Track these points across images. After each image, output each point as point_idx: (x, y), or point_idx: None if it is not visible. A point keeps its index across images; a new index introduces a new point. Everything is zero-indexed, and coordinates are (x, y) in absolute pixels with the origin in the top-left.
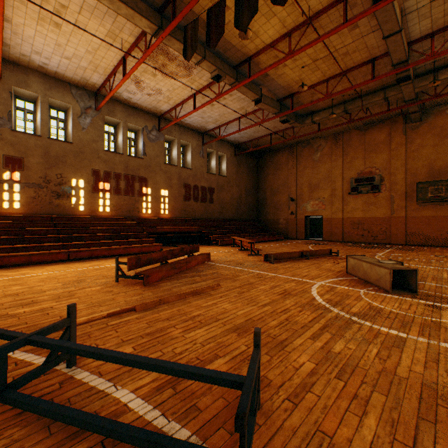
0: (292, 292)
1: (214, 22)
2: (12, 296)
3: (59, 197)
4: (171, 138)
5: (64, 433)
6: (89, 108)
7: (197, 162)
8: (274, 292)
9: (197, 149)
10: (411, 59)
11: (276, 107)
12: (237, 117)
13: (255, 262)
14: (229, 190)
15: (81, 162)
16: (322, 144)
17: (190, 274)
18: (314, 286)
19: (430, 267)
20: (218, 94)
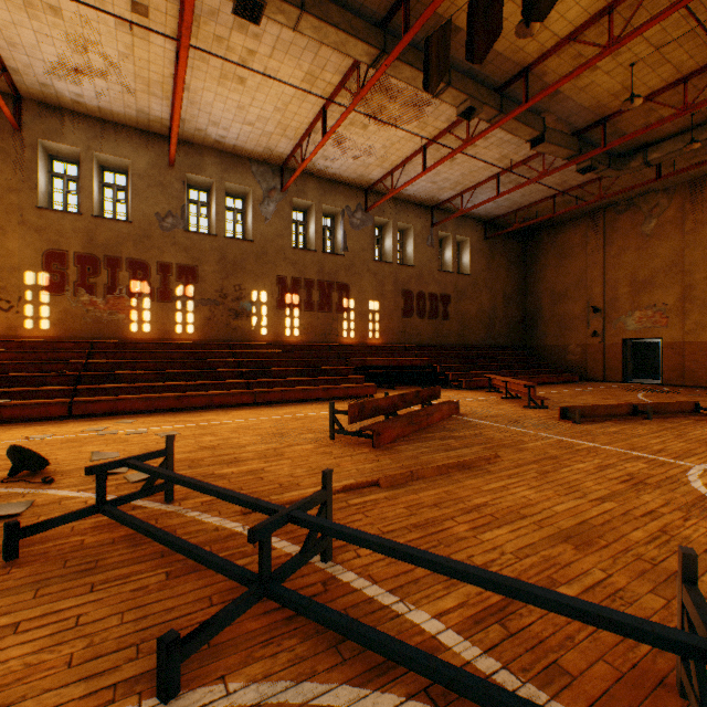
0: (646, 479)
1: (481, 19)
2: (209, 449)
3: (237, 316)
4: (382, 220)
5: (361, 662)
6: (273, 190)
7: (423, 254)
8: (609, 478)
9: (422, 234)
10: None
11: (570, 146)
12: (493, 175)
13: (543, 420)
14: (474, 298)
15: (263, 267)
16: (660, 203)
17: (436, 435)
18: (691, 472)
19: None
20: (466, 139)
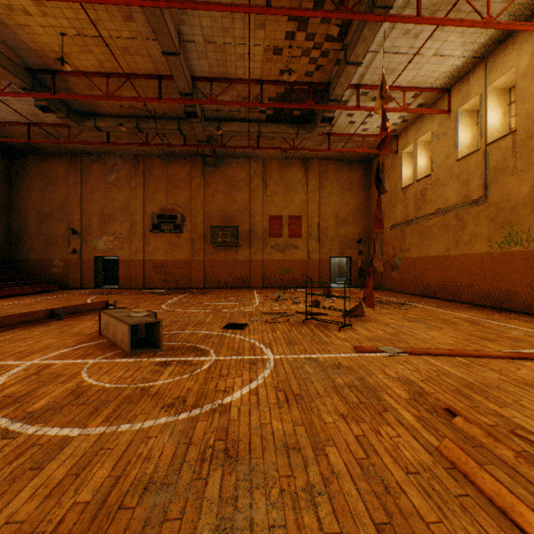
0: None
1: None
2: None
3: None
4: None
5: None
6: None
7: None
8: None
9: None
10: (200, 98)
11: (23, 78)
12: None
13: None
14: None
15: None
16: (119, 164)
17: None
18: (10, 372)
19: (204, 311)
20: None
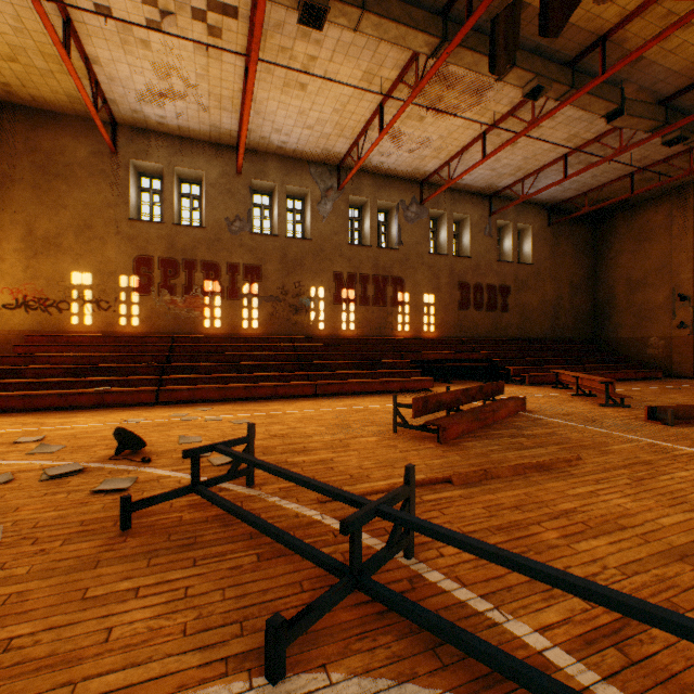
0: None
1: None
2: (279, 438)
3: (296, 312)
4: (437, 212)
5: (463, 671)
6: (330, 189)
7: (480, 244)
8: None
9: (479, 224)
10: None
11: (654, 117)
12: (560, 156)
13: (626, 421)
14: (536, 288)
15: (321, 264)
16: None
17: (504, 432)
18: None
19: None
20: (531, 121)
